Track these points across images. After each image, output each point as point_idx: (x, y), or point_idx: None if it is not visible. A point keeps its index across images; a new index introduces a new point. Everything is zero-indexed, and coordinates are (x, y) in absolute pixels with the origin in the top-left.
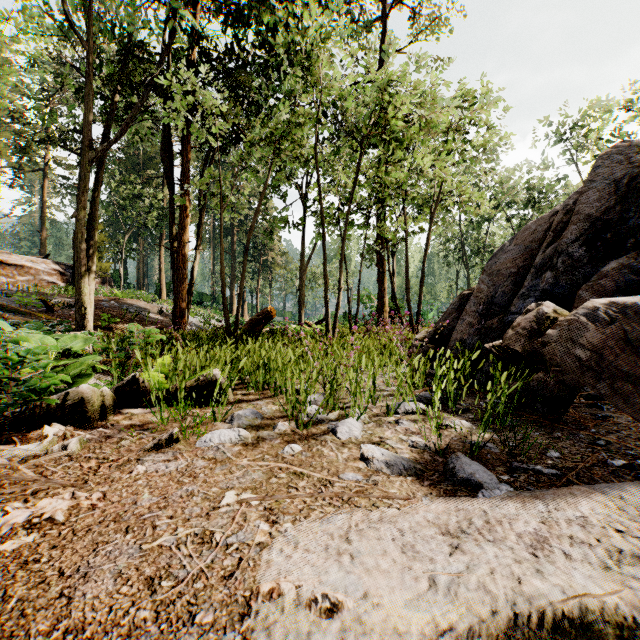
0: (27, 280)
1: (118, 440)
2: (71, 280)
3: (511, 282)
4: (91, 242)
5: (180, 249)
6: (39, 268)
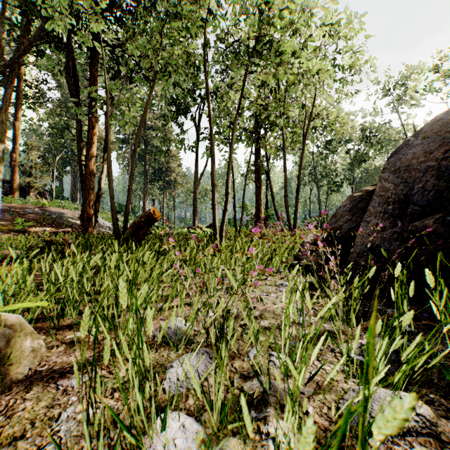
0: None
1: None
2: (9, 192)
3: (431, 177)
4: None
5: (87, 162)
6: None
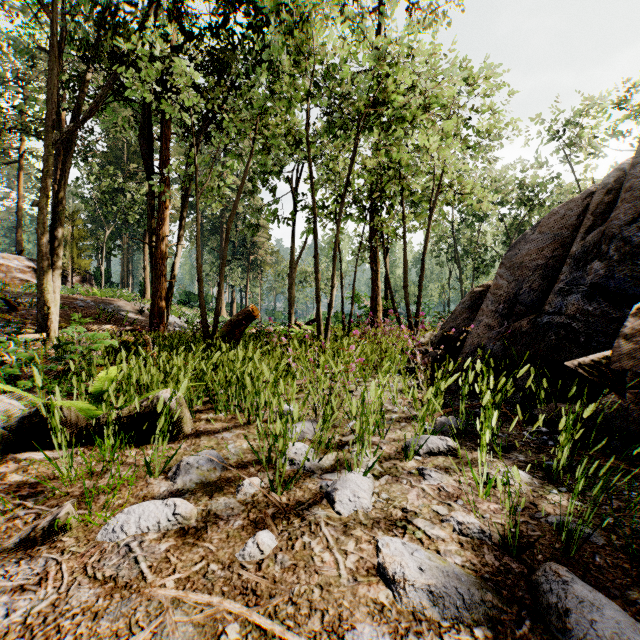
0: None
1: None
2: None
3: (539, 276)
4: (56, 234)
5: (158, 243)
6: (11, 265)
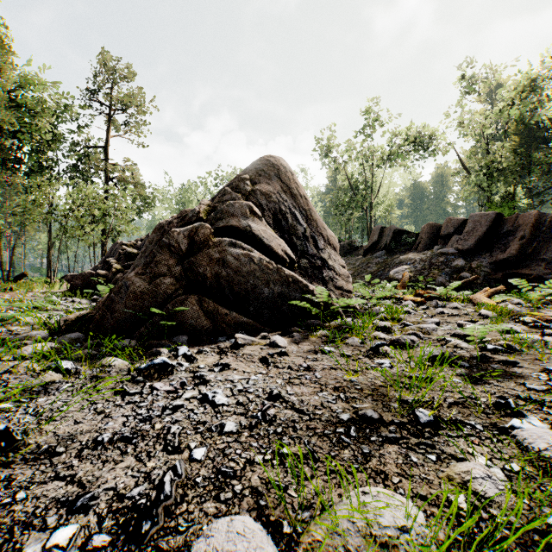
0: None
1: None
2: None
3: None
4: None
5: None
6: None
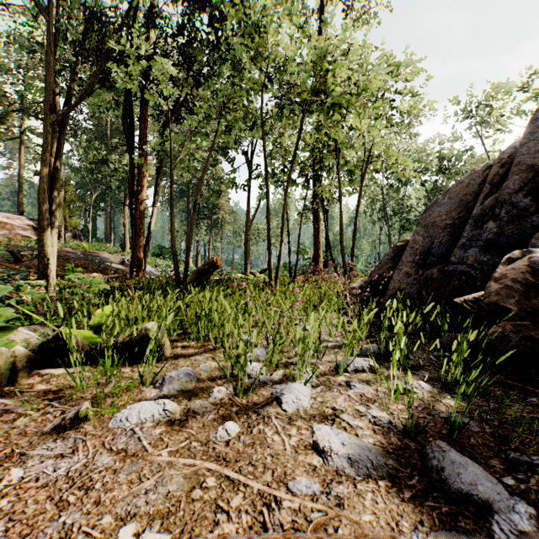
0: (3, 234)
1: (16, 417)
2: None
3: (447, 233)
4: (54, 198)
5: (137, 206)
6: (15, 223)
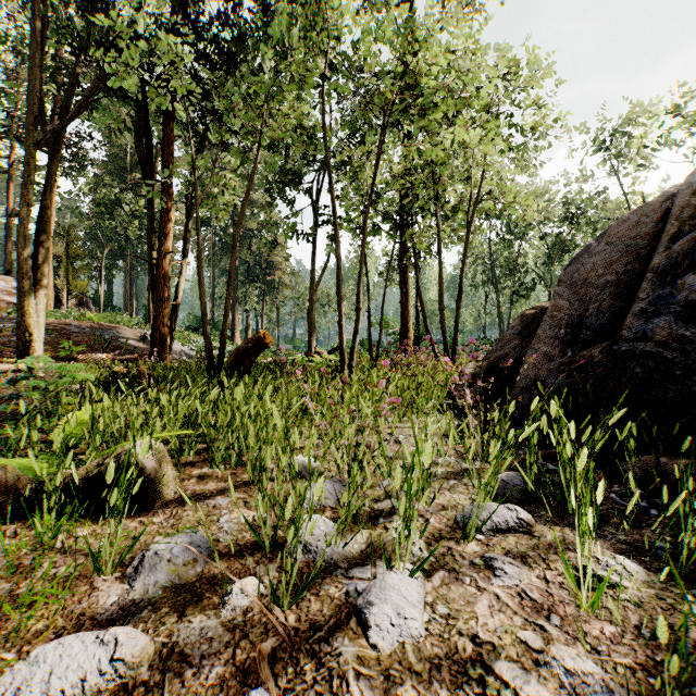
0: None
1: None
2: None
3: (609, 295)
4: (41, 249)
5: (160, 261)
6: None
